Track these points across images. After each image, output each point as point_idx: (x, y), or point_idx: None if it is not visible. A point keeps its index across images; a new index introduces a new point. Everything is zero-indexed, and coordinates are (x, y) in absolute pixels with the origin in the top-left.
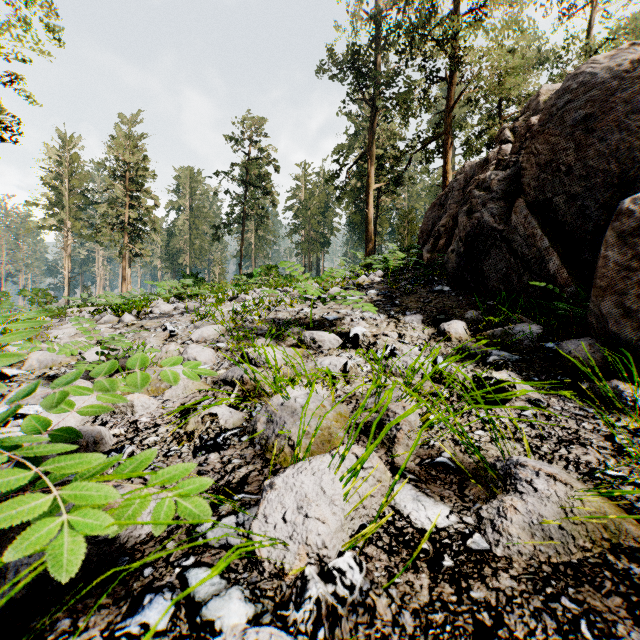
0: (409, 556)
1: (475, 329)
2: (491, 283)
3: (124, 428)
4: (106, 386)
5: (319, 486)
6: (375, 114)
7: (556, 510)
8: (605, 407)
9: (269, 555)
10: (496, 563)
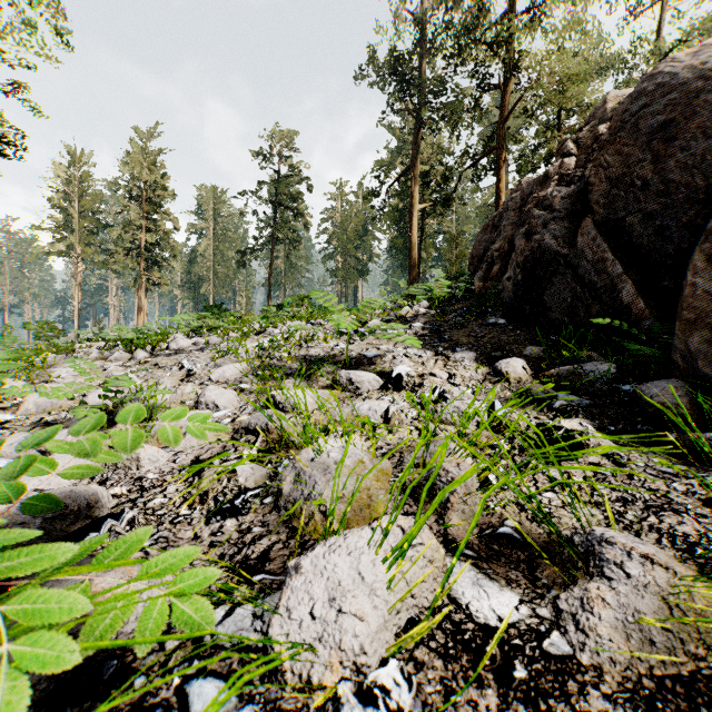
0: (470, 662)
1: (537, 368)
2: (554, 315)
3: (126, 487)
4: (84, 448)
5: (356, 570)
6: (419, 126)
7: (657, 604)
8: (698, 463)
9: (292, 663)
10: (583, 674)
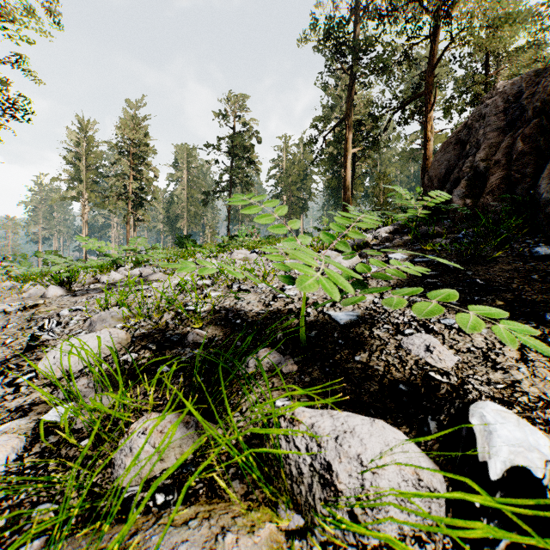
0: None
1: None
2: None
3: None
4: None
5: None
6: (353, 81)
7: None
8: None
9: None
10: None
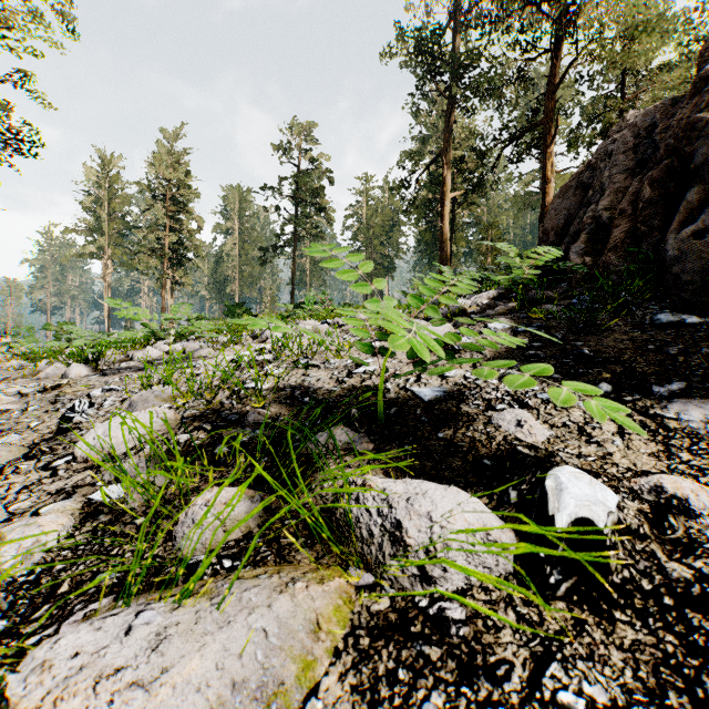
0: None
1: None
2: None
3: None
4: None
5: None
6: (452, 106)
7: None
8: None
9: None
10: None
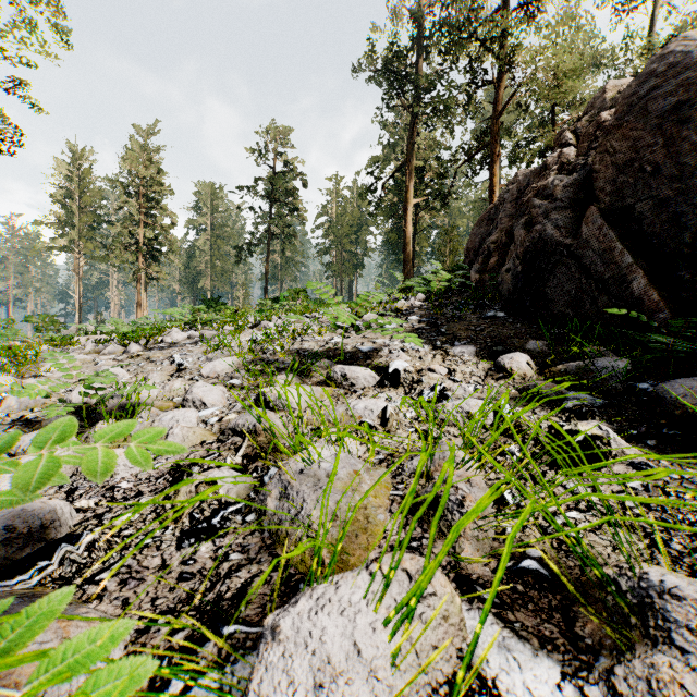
0: None
1: (542, 364)
2: (556, 308)
3: (95, 498)
4: None
5: (351, 639)
6: (413, 122)
7: None
8: None
9: None
10: None
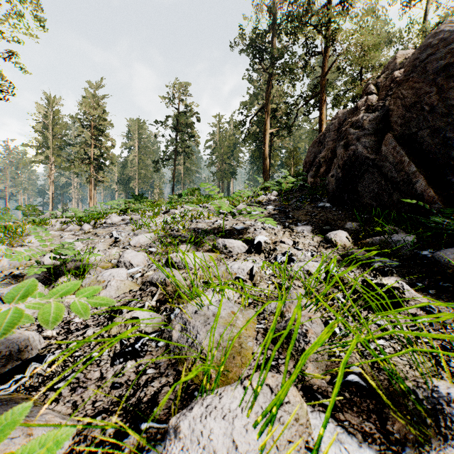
0: None
1: (356, 238)
2: (365, 200)
3: (57, 330)
4: None
5: (230, 438)
6: (270, 79)
7: None
8: None
9: None
10: None
